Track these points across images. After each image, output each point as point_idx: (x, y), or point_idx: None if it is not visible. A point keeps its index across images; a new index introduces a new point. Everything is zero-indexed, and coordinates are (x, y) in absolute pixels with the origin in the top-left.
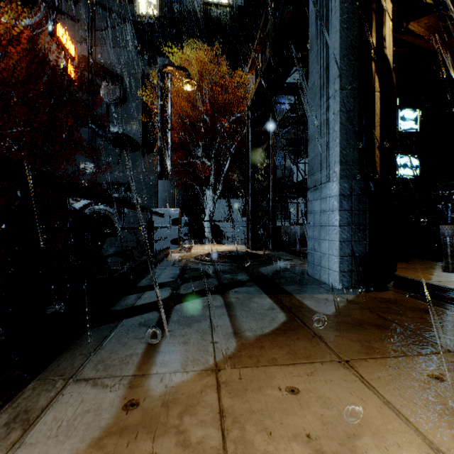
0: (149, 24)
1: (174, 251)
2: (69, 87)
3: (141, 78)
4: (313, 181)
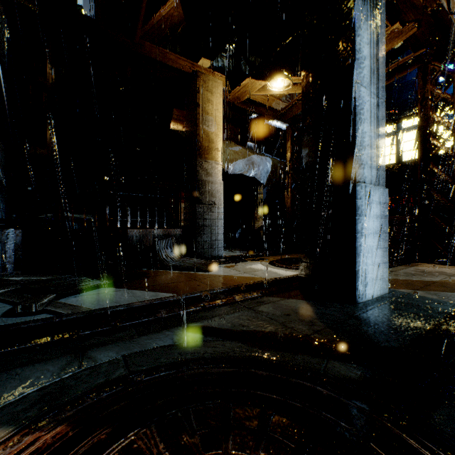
0: None
1: None
2: None
3: None
4: (361, 174)
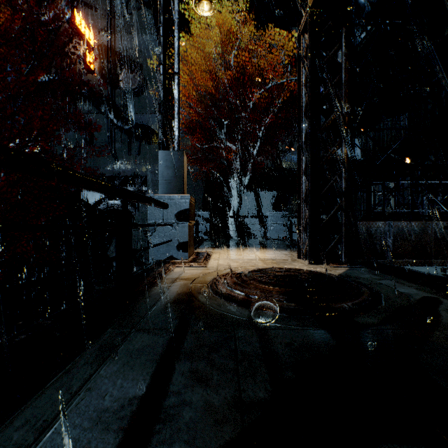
0: None
1: (180, 264)
2: (89, 79)
3: None
4: None
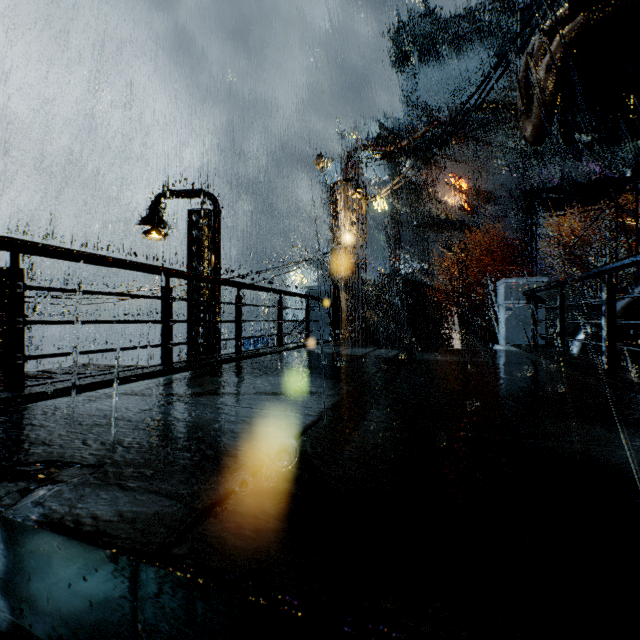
0: (536, 152)
1: None
2: (460, 215)
3: (522, 192)
4: None
